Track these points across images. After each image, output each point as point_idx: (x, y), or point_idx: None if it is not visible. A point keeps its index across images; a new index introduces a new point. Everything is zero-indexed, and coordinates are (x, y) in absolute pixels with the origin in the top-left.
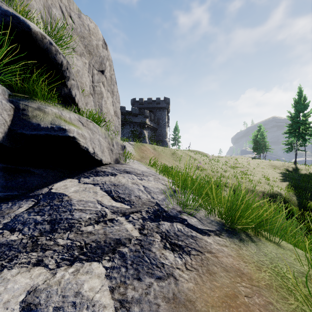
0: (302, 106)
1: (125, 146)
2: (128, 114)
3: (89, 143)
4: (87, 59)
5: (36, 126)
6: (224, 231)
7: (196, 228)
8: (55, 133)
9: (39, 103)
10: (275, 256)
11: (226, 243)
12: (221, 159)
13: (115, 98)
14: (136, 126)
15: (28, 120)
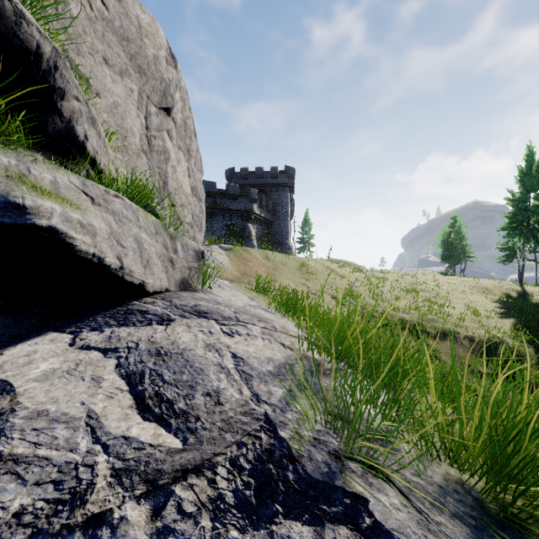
0: (535, 180)
1: (204, 251)
2: (222, 196)
3: (106, 245)
4: (136, 82)
5: None
6: None
7: None
8: None
9: None
10: None
11: None
12: (387, 275)
13: (194, 163)
14: (235, 218)
15: None
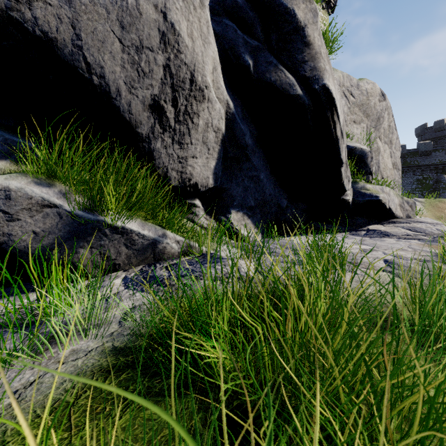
0: None
1: (415, 203)
2: (411, 155)
3: (388, 203)
4: (365, 122)
5: (364, 196)
6: None
7: None
8: (372, 198)
9: (361, 183)
10: None
11: None
12: None
13: (394, 147)
14: (427, 172)
15: (359, 193)
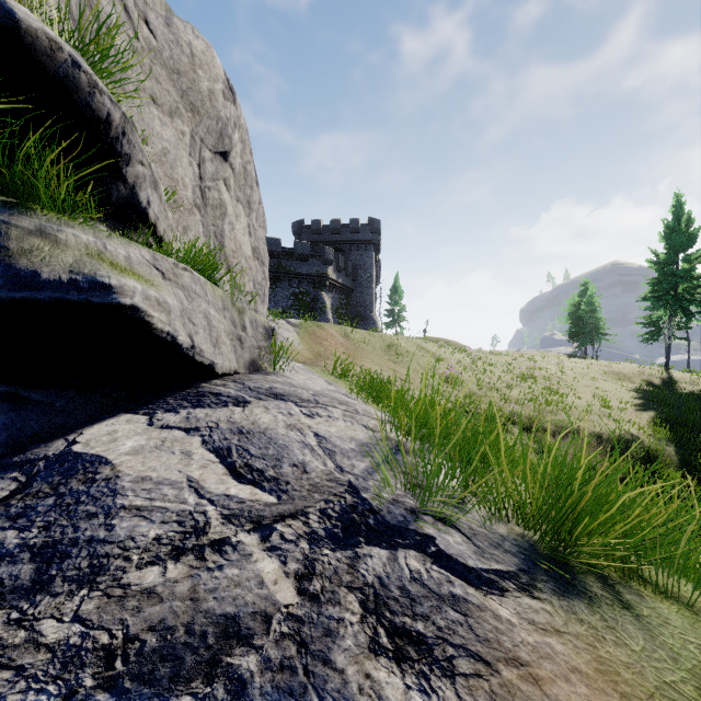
0: (684, 238)
1: (275, 328)
2: (288, 257)
3: (179, 323)
4: (188, 123)
5: (28, 277)
6: (541, 574)
7: (462, 567)
8: (81, 296)
9: (41, 217)
10: (700, 657)
11: (554, 619)
12: (499, 358)
13: (256, 218)
14: (304, 284)
15: (6, 262)
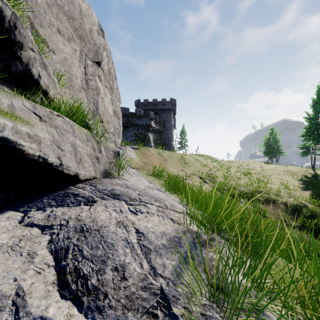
0: None
1: (119, 151)
2: (132, 116)
3: (48, 149)
4: (78, 45)
5: None
6: None
7: None
8: None
9: None
10: None
11: None
12: (232, 164)
13: (115, 96)
14: (140, 129)
15: None
